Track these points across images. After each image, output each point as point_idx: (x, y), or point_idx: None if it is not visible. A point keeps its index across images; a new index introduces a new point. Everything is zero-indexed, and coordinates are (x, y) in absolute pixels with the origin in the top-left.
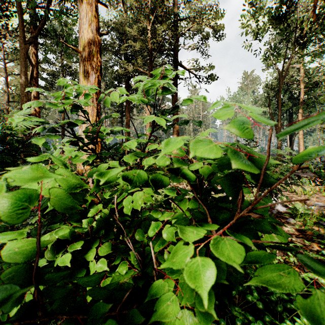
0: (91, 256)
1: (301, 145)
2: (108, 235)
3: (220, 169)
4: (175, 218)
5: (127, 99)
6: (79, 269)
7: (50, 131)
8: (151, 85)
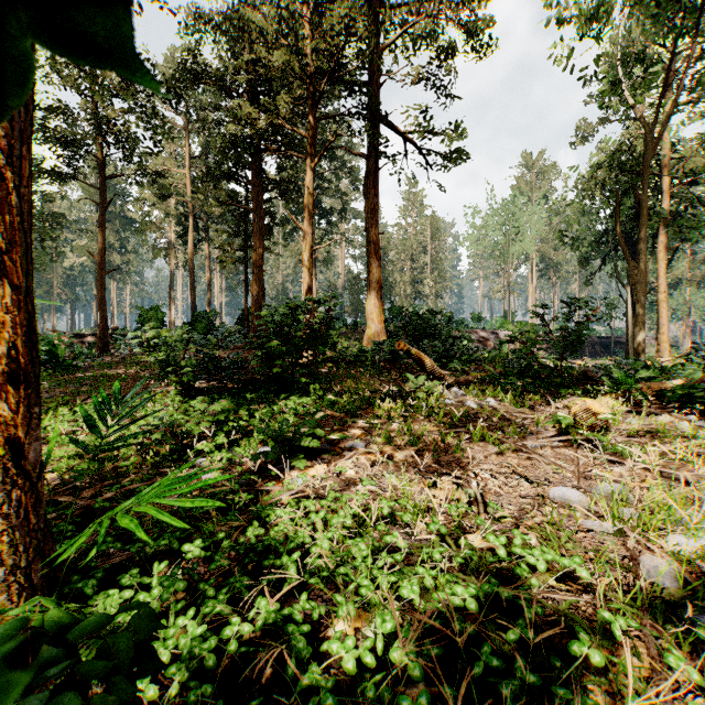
0: None
1: (664, 317)
2: None
3: None
4: None
5: (257, 205)
6: None
7: None
8: None
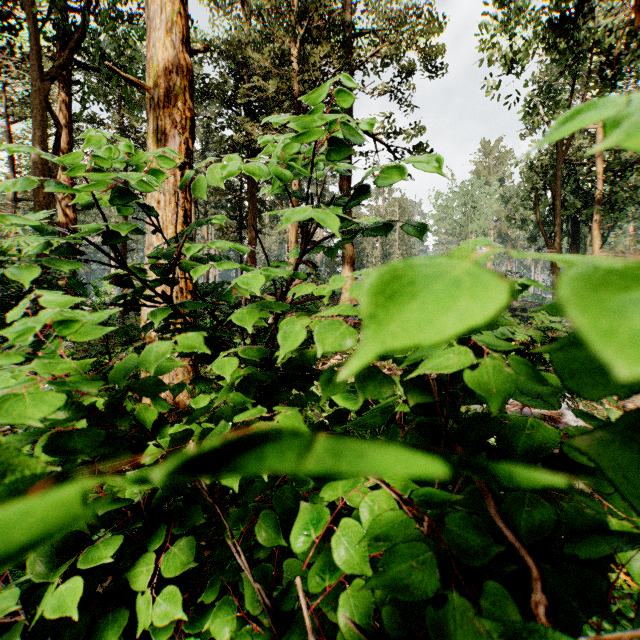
0: (143, 573)
1: None
2: (191, 514)
3: (563, 381)
4: (379, 527)
5: (251, 195)
6: (115, 608)
7: (55, 254)
8: (300, 132)
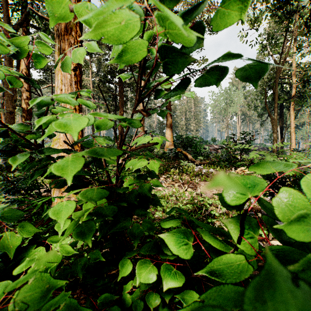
0: None
1: (293, 139)
2: None
3: None
4: None
5: (121, 93)
6: None
7: None
8: None
